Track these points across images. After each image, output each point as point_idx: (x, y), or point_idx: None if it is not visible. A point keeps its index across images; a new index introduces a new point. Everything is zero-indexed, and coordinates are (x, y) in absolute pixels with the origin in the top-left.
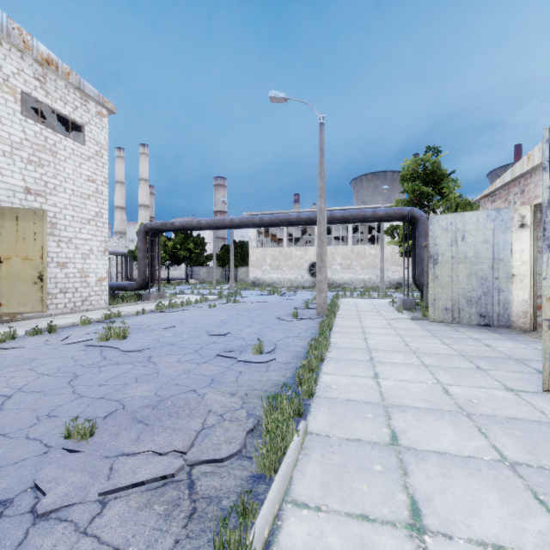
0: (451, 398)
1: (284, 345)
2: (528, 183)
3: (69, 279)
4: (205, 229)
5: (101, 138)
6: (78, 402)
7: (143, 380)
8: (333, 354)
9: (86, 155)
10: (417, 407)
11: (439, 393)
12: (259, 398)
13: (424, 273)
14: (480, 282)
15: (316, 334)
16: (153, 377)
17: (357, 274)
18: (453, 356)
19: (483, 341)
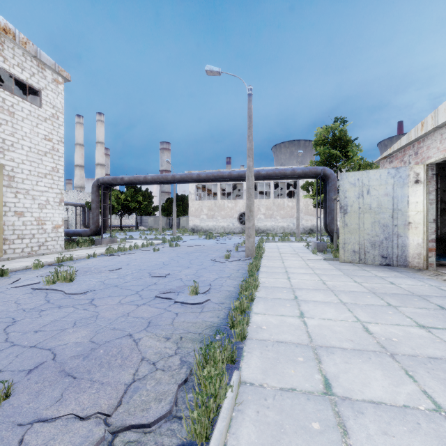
0: (373, 337)
1: (217, 285)
2: (422, 146)
3: (26, 227)
4: (151, 183)
5: (57, 102)
6: (7, 352)
7: (81, 324)
8: (262, 293)
9: (42, 117)
10: (343, 348)
11: (361, 331)
12: (194, 342)
13: (333, 221)
14: (382, 228)
15: (246, 274)
16: (91, 321)
17: (277, 222)
18: (365, 293)
19: (387, 279)
